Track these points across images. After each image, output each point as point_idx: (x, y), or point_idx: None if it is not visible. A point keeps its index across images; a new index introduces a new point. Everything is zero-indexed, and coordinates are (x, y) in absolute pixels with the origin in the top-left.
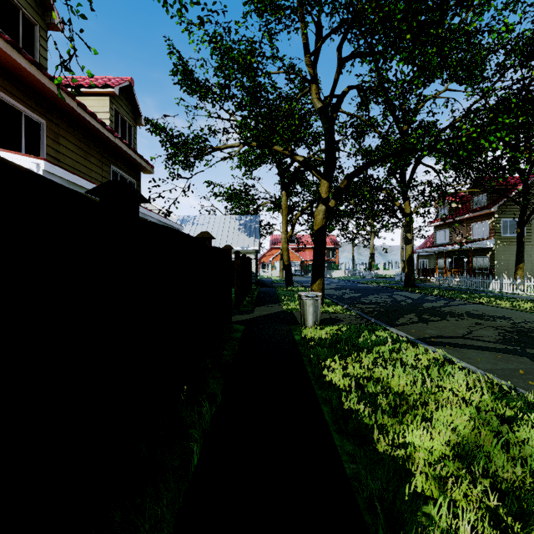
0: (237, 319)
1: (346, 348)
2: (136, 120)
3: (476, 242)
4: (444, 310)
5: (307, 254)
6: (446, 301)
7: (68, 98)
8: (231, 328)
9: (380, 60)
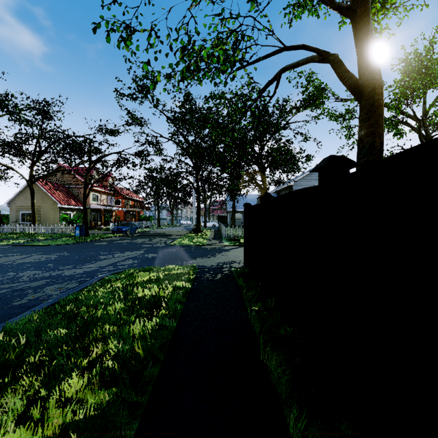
0: None
1: None
2: None
3: None
4: None
5: None
6: None
7: None
8: None
9: None
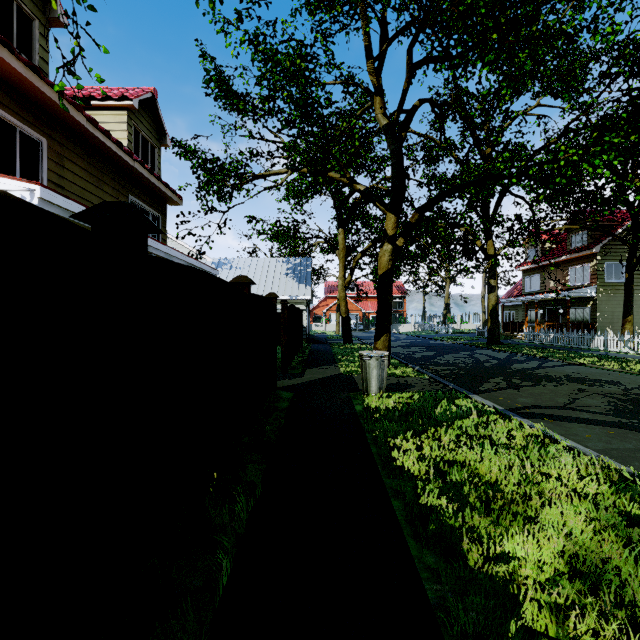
0: (283, 384)
1: (420, 421)
2: (160, 140)
3: (574, 290)
4: (538, 373)
5: (369, 305)
6: (540, 362)
7: (75, 110)
8: (276, 395)
9: (459, 65)
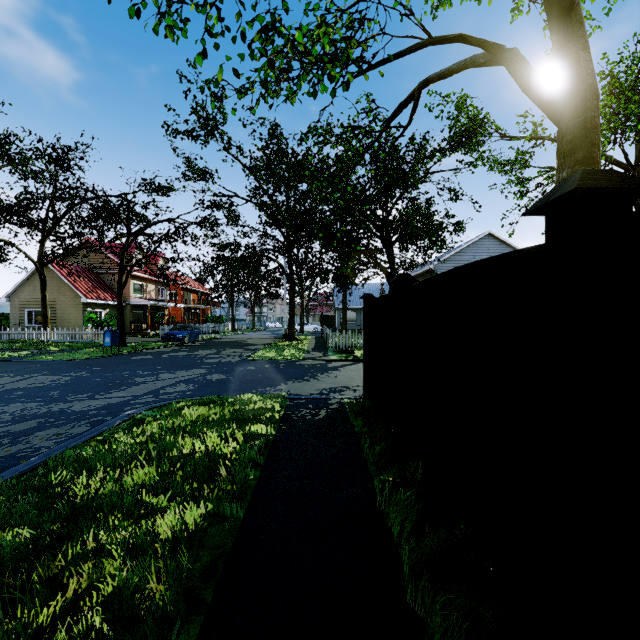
0: None
1: None
2: None
3: None
4: None
5: None
6: None
7: None
8: None
9: None
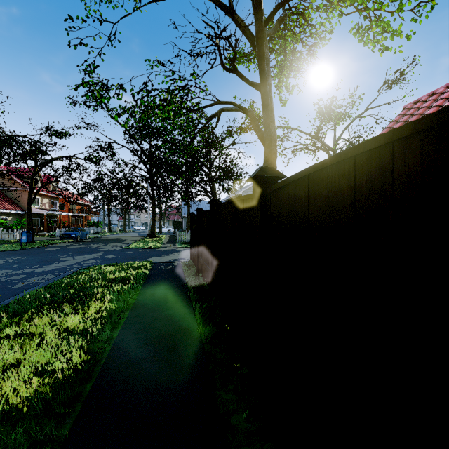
0: None
1: None
2: None
3: None
4: None
5: None
6: None
7: None
8: None
9: None
